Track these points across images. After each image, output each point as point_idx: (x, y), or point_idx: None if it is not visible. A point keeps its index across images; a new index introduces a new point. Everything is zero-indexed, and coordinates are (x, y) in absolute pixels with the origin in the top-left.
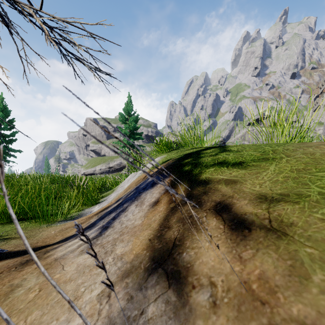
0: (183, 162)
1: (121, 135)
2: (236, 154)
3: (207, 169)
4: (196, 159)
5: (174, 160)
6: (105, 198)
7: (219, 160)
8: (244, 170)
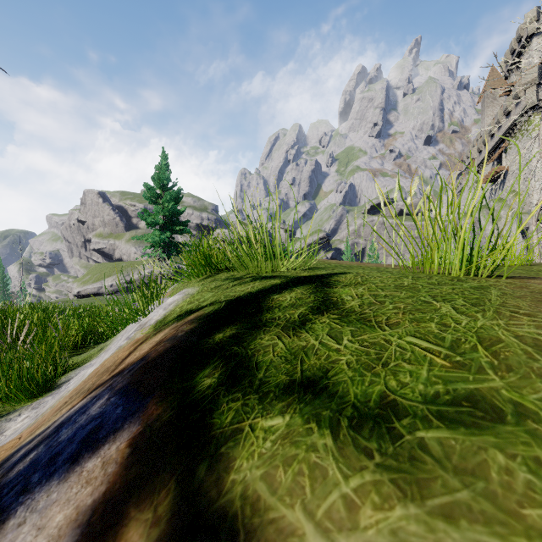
0: (206, 344)
1: (147, 225)
2: (362, 337)
3: (264, 418)
4: (246, 335)
5: (194, 323)
6: (73, 373)
7: (307, 366)
8: (415, 497)
